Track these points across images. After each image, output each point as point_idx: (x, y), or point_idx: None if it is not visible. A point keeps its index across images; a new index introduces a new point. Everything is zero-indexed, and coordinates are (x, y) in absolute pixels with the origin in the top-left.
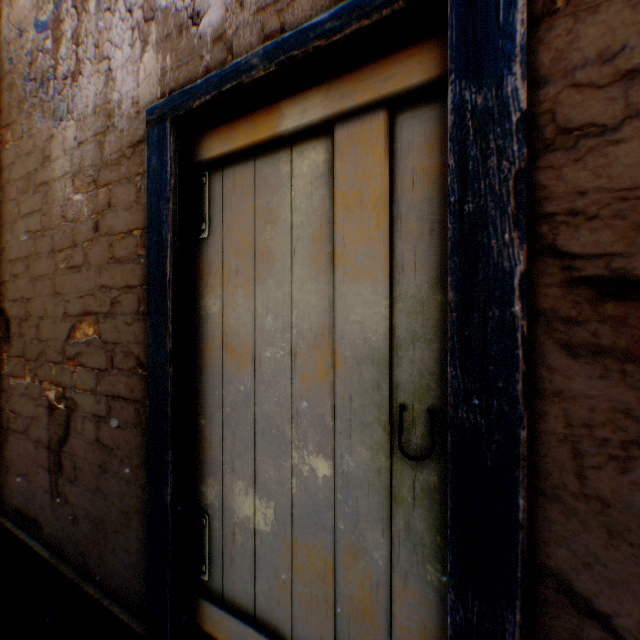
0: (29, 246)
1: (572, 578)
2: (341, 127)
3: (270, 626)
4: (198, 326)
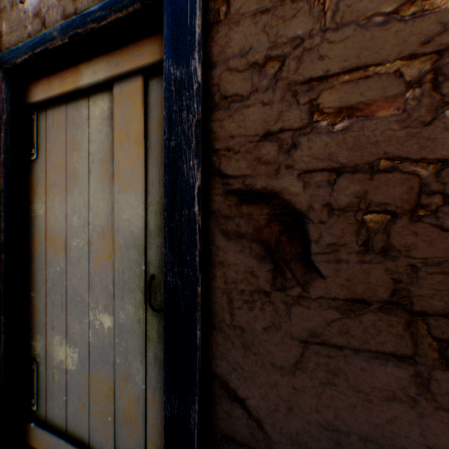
0: None
1: (228, 378)
2: (117, 85)
3: (76, 437)
4: (31, 224)
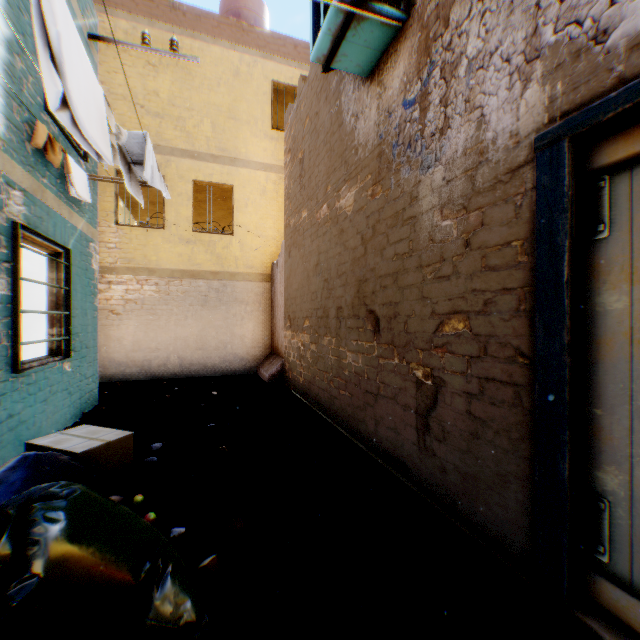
0: (395, 265)
1: None
2: None
3: None
4: (590, 322)
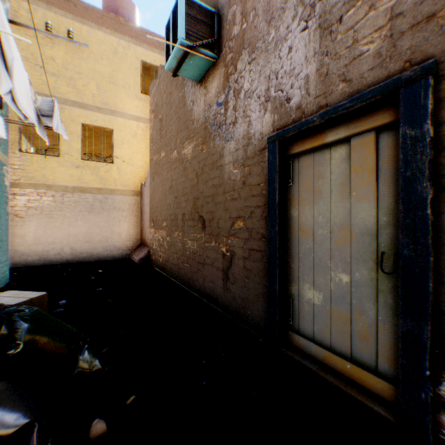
0: (213, 191)
1: None
2: (353, 139)
3: (320, 343)
4: (287, 221)
